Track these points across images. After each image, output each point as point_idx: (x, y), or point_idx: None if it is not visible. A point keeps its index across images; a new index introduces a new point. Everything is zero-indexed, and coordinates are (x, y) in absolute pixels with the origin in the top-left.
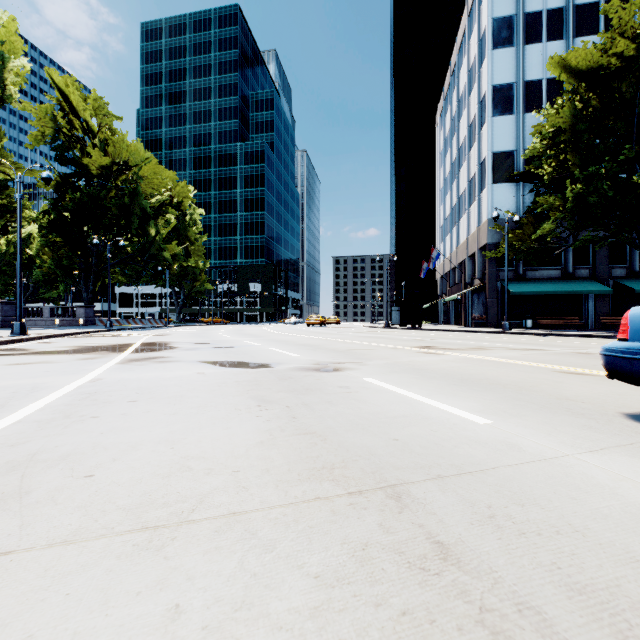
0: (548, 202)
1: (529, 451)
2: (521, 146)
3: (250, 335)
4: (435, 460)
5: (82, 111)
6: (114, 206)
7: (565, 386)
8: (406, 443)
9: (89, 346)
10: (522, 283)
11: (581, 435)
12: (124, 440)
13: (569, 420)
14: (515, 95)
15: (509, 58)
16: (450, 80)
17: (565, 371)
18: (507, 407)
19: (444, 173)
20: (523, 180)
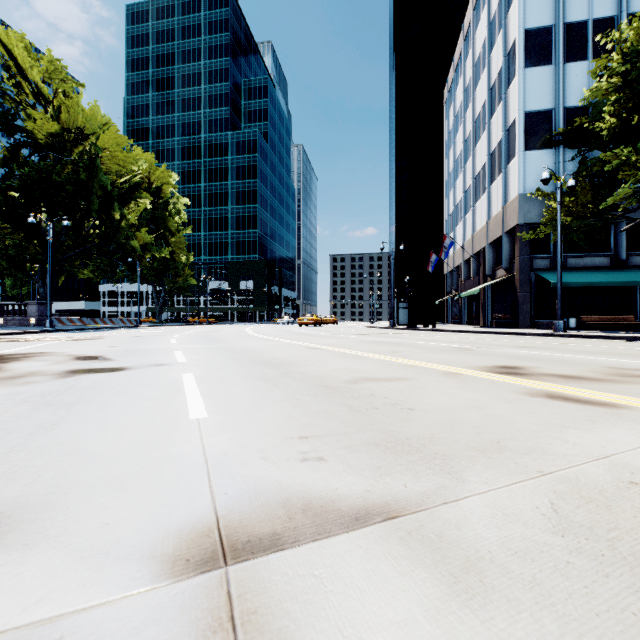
0: (621, 157)
1: None
2: (561, 103)
3: (209, 339)
4: None
5: (30, 70)
6: (68, 183)
7: None
8: None
9: None
10: (563, 273)
11: None
12: None
13: None
14: (553, 41)
15: None
16: (463, 45)
17: None
18: None
19: (454, 154)
20: (564, 145)
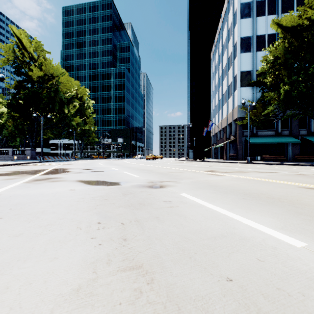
0: (270, 95)
1: None
2: (255, 68)
3: (115, 164)
4: None
5: (29, 48)
6: (46, 97)
7: None
8: (244, 288)
9: (20, 171)
10: (255, 138)
11: None
12: None
13: None
14: (252, 42)
15: (249, 23)
16: (218, 36)
17: (305, 187)
18: (300, 223)
19: (215, 83)
20: (256, 85)
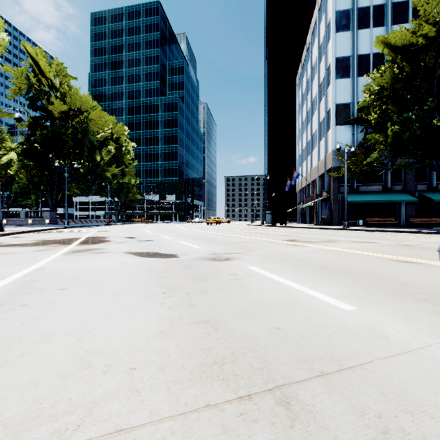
0: (375, 138)
1: (396, 340)
2: (355, 100)
3: (166, 231)
4: (315, 352)
5: (48, 72)
6: (71, 140)
7: (402, 273)
8: (287, 332)
9: (47, 240)
10: (356, 195)
11: (433, 322)
12: (40, 331)
13: (417, 306)
14: (351, 64)
15: (347, 39)
16: (306, 54)
17: (397, 260)
18: (363, 293)
19: (302, 119)
20: (356, 123)
